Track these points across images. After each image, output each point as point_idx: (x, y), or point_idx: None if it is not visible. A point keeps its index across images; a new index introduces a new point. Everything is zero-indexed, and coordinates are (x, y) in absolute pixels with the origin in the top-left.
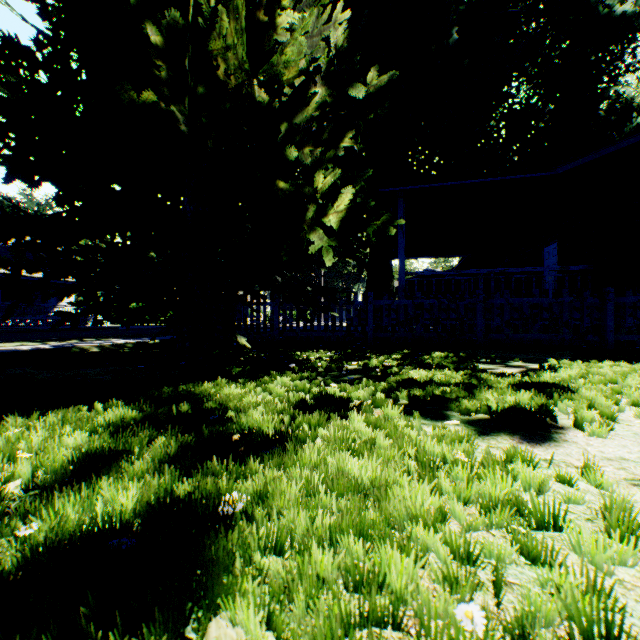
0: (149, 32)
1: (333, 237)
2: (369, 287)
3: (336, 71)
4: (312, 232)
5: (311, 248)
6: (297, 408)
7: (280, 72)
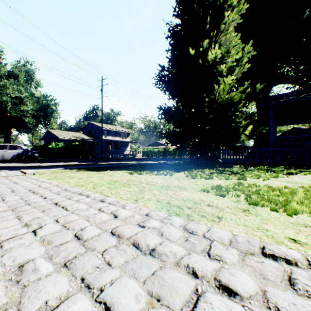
0: (205, 99)
1: (247, 137)
2: (256, 139)
3: (246, 88)
4: (241, 135)
5: (241, 139)
6: (242, 170)
7: (233, 100)
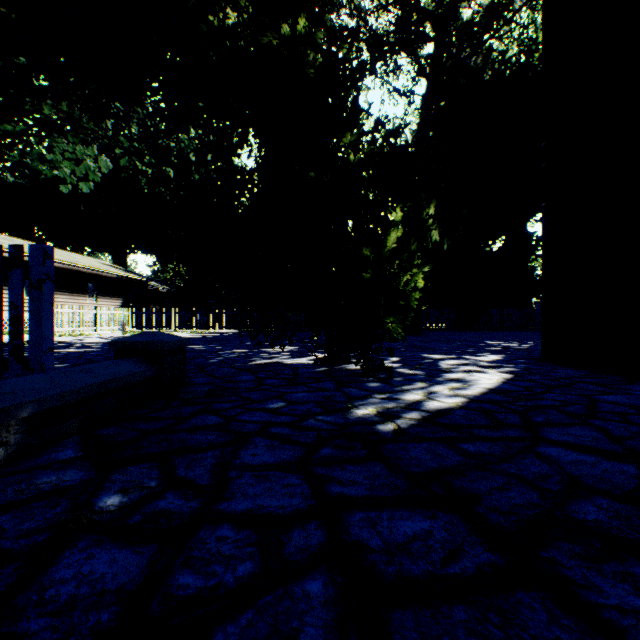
0: None
1: None
2: None
3: None
4: None
5: None
6: None
7: None
